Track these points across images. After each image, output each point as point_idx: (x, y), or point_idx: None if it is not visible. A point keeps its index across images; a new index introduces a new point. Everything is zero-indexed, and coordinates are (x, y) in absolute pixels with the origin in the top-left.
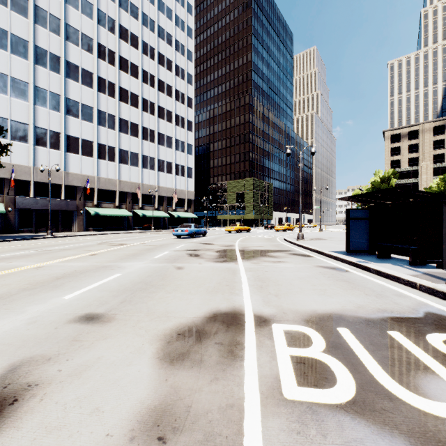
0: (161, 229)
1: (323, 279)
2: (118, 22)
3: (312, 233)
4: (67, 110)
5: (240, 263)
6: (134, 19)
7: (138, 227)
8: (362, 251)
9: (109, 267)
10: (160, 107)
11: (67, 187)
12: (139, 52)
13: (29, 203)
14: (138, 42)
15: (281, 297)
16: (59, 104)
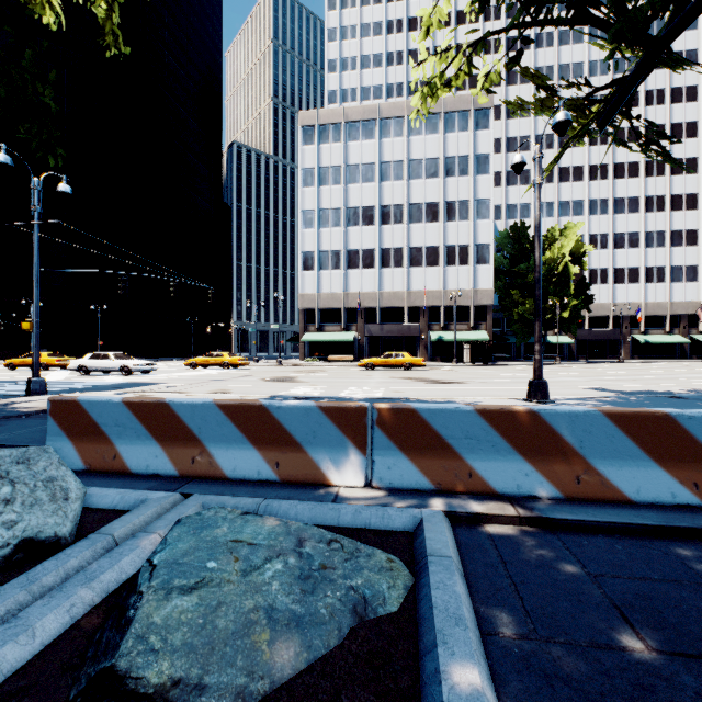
0: None
1: None
2: (668, 124)
3: None
4: (614, 245)
5: None
6: (690, 104)
7: (695, 356)
8: None
9: None
10: None
11: (613, 317)
12: (697, 140)
13: (584, 334)
14: (696, 128)
15: None
16: (607, 242)
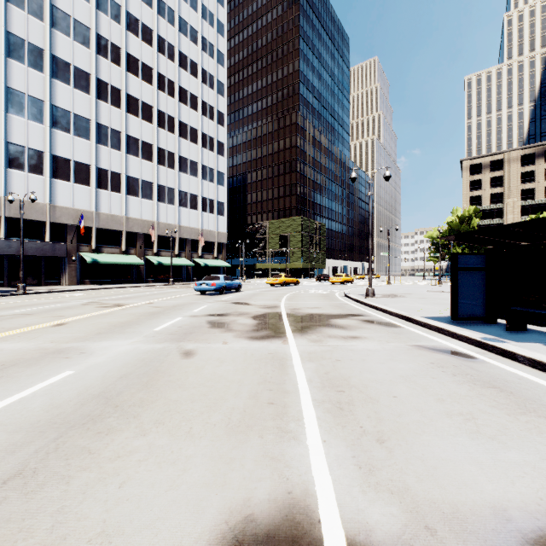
0: (183, 281)
1: (446, 380)
2: (124, 8)
3: (380, 287)
4: (54, 122)
5: (290, 340)
6: (146, 6)
7: (152, 279)
8: (477, 319)
9: (63, 354)
10: (182, 123)
11: (53, 226)
12: (153, 50)
13: None
14: (152, 37)
15: (394, 448)
16: (42, 114)
